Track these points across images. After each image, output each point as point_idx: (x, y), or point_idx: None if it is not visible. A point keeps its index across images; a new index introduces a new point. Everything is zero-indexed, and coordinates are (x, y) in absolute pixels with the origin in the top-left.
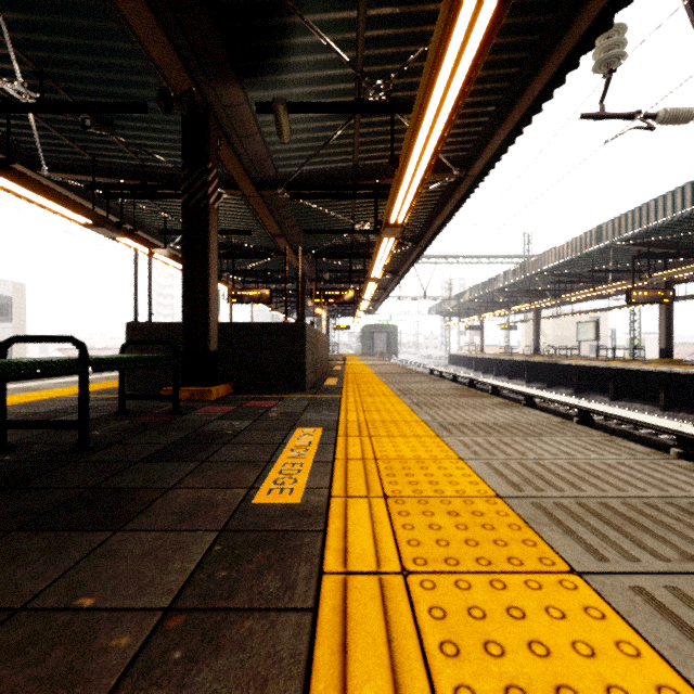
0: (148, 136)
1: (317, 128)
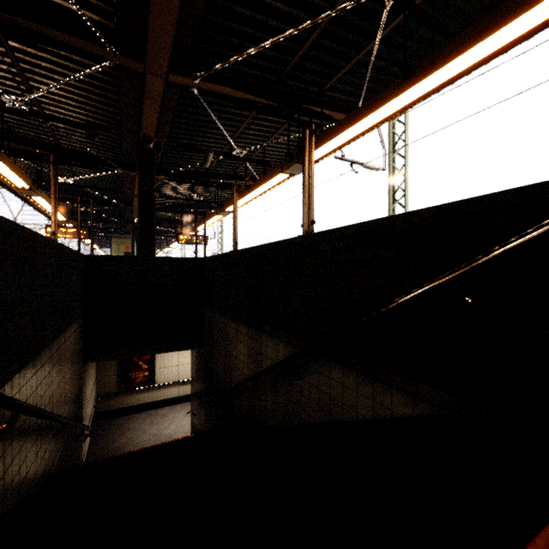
0: (228, 105)
1: (60, 62)
